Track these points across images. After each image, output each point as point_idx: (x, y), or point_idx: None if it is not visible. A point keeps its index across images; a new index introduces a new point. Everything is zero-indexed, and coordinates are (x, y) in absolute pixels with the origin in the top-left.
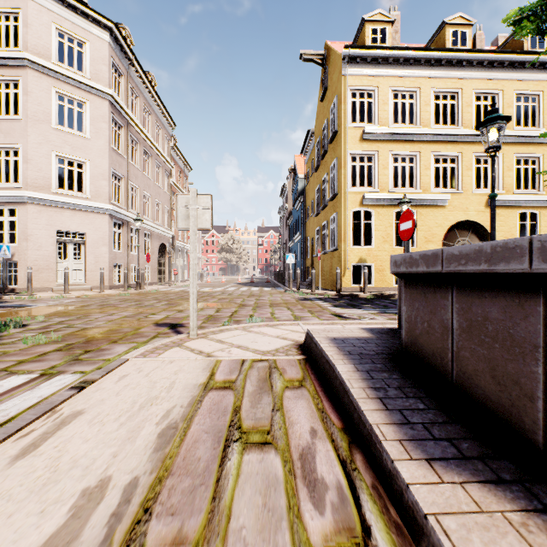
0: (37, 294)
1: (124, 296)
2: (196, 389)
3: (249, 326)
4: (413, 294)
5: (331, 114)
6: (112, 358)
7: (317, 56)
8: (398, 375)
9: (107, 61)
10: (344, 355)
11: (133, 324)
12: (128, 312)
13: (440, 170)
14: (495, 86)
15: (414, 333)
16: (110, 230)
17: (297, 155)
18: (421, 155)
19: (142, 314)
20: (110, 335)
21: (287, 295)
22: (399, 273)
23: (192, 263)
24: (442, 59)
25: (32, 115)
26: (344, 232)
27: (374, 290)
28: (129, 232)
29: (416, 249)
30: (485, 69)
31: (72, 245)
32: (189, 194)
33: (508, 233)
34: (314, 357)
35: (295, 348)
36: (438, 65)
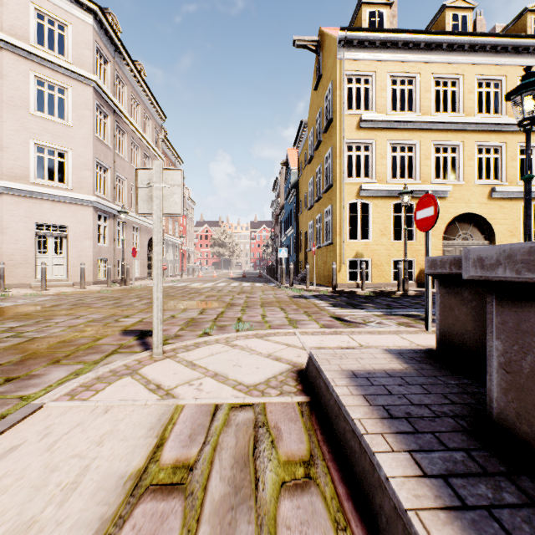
0: (11, 291)
1: (105, 293)
2: (117, 492)
3: (233, 336)
4: (526, 322)
5: (325, 102)
6: (34, 394)
7: (311, 43)
8: (513, 493)
9: (90, 46)
10: (381, 419)
11: (96, 331)
12: (99, 314)
13: (440, 160)
14: (498, 72)
15: (529, 398)
16: (94, 223)
17: (290, 149)
18: (421, 144)
19: (113, 316)
20: (57, 350)
21: (280, 291)
22: (492, 280)
23: (156, 259)
24: (443, 43)
25: (8, 100)
26: (339, 225)
27: (372, 286)
28: (115, 225)
29: (416, 243)
30: (487, 54)
31: (52, 239)
32: (152, 168)
33: (511, 226)
34: (326, 408)
35: (292, 378)
36: (439, 49)
